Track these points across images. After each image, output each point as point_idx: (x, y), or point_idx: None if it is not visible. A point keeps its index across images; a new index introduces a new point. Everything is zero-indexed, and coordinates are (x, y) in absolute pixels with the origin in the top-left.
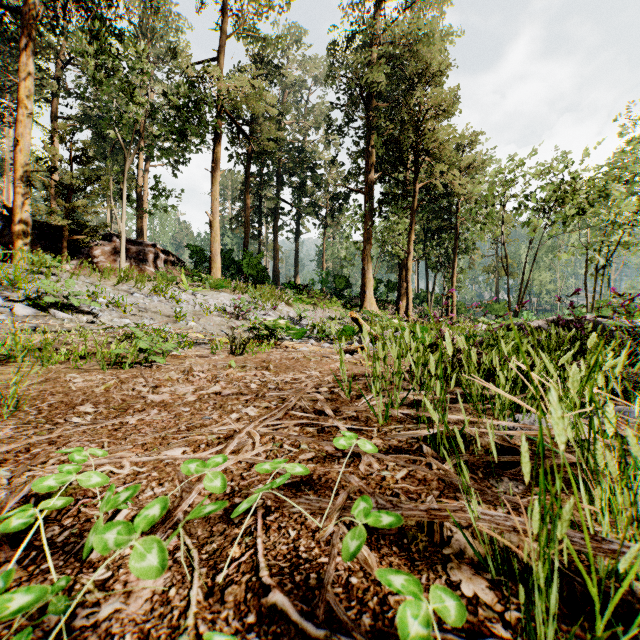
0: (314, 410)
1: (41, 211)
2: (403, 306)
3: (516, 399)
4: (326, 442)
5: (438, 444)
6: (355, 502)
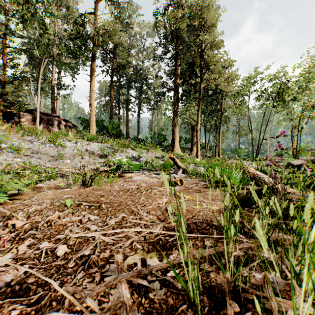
0: None
1: None
2: (194, 150)
3: None
4: None
5: None
6: None
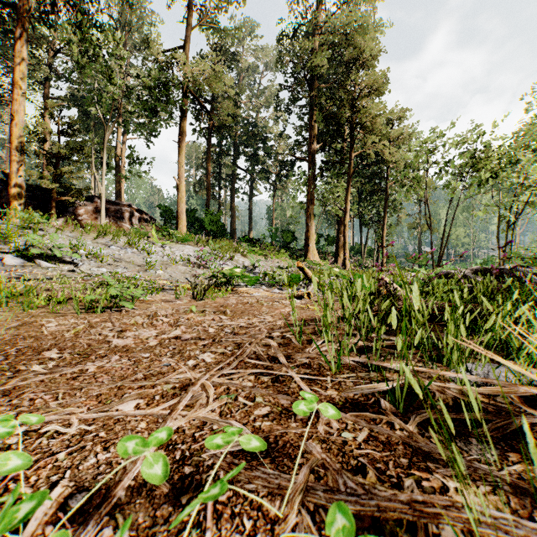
0: (268, 356)
1: (33, 176)
2: (341, 257)
3: (524, 372)
4: (281, 396)
5: (394, 396)
6: (329, 510)
